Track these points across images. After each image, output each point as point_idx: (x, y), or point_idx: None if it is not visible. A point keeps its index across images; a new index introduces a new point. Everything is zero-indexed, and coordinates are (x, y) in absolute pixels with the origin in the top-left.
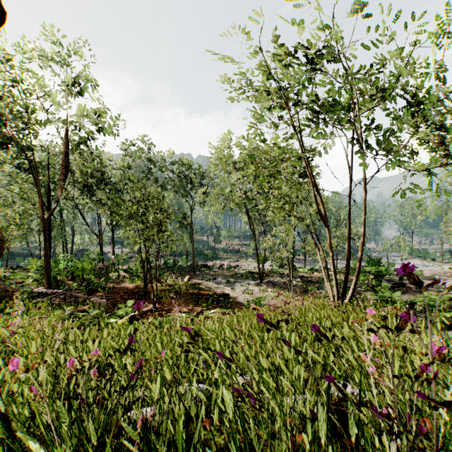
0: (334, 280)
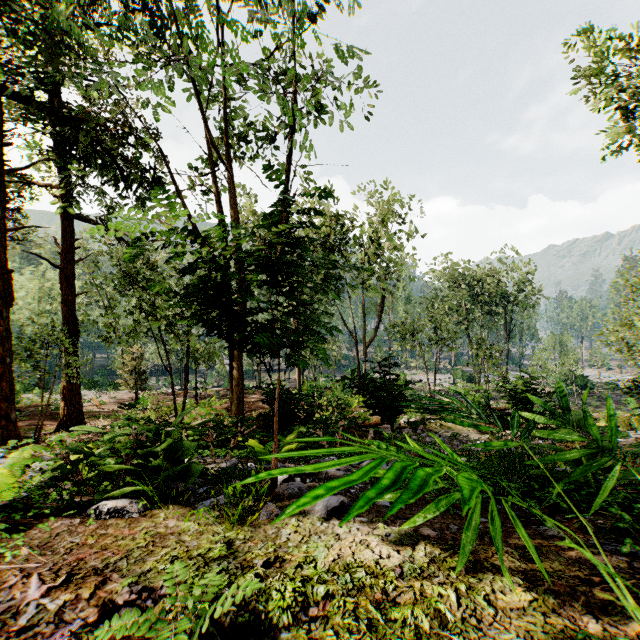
0: None
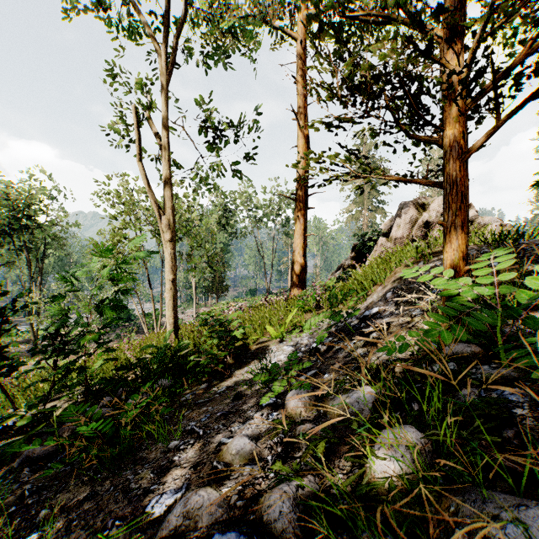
0: (155, 319)
